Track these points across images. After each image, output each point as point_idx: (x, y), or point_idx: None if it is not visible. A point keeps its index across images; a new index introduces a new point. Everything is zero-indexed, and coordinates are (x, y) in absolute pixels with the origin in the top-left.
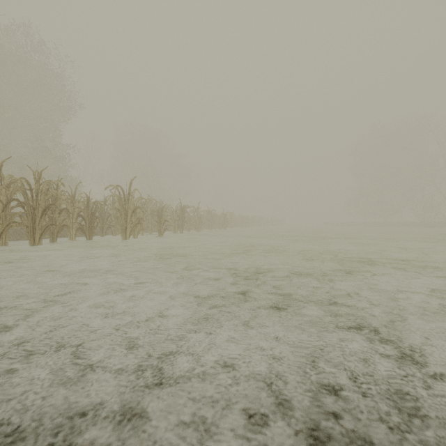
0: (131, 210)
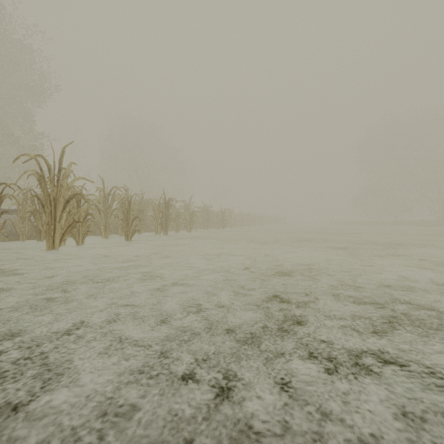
0: (63, 198)
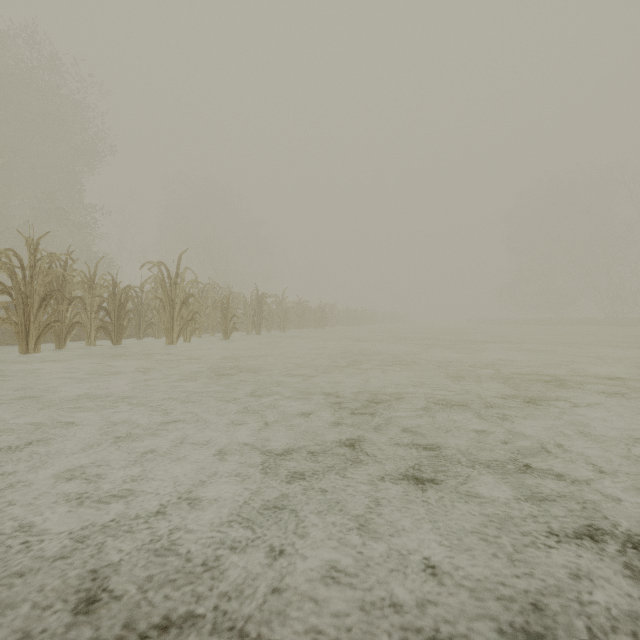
0: (180, 299)
